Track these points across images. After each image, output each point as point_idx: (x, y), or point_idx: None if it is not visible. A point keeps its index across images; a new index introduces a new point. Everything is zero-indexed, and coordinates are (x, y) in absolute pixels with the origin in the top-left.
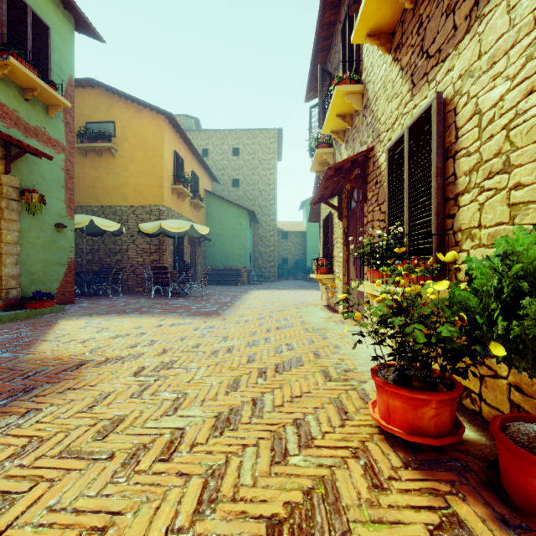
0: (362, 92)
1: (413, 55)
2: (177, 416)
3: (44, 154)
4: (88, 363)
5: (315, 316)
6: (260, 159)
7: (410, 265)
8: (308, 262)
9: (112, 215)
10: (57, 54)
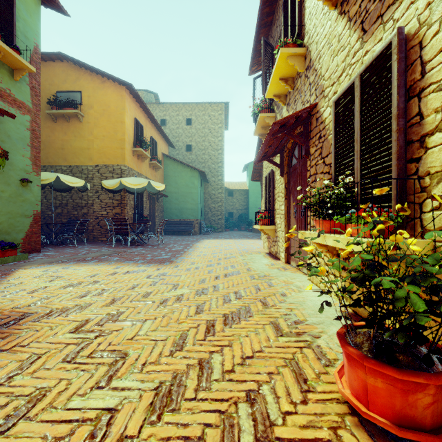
0: (304, 55)
1: (363, 2)
2: (109, 389)
3: (6, 112)
4: (29, 316)
5: (259, 263)
6: (210, 128)
7: (370, 214)
8: (250, 216)
9: (79, 174)
10: (22, 23)
